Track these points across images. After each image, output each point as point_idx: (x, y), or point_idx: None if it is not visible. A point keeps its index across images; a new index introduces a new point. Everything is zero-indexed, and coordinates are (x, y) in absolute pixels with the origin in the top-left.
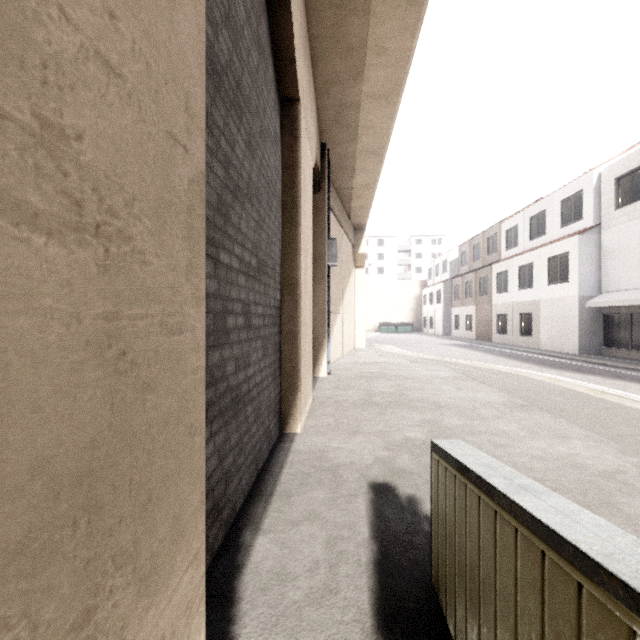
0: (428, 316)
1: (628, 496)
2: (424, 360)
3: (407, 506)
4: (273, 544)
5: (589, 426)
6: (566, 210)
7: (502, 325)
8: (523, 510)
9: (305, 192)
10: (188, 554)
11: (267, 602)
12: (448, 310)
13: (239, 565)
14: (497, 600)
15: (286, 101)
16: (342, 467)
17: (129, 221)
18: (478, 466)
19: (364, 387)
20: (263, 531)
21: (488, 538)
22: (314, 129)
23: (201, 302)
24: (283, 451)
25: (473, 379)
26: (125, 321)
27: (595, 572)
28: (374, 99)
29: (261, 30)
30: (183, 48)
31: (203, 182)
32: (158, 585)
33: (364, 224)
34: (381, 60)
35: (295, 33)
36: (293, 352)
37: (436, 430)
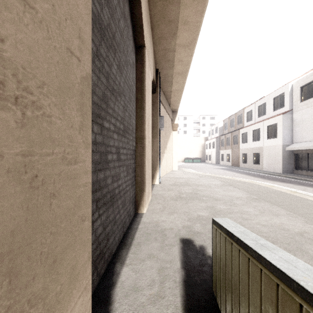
0: (208, 154)
1: (310, 245)
2: (206, 176)
3: (199, 251)
4: (131, 271)
5: (289, 209)
6: (276, 102)
7: (244, 159)
8: (265, 259)
9: (148, 92)
10: (80, 288)
11: (128, 303)
12: (218, 151)
13: (113, 282)
14: (250, 306)
15: (138, 47)
16: (166, 230)
17: (40, 97)
18: (238, 233)
19: (177, 189)
20: (126, 264)
21: (244, 272)
22: (152, 61)
23: (89, 146)
24: (137, 222)
25: (231, 185)
26: (37, 157)
27: (311, 299)
28: (182, 47)
29: (125, 10)
30: (77, 2)
31: (90, 80)
32: (60, 310)
33: (177, 109)
34: (186, 27)
35: (143, 12)
36: (142, 172)
37: (213, 211)
